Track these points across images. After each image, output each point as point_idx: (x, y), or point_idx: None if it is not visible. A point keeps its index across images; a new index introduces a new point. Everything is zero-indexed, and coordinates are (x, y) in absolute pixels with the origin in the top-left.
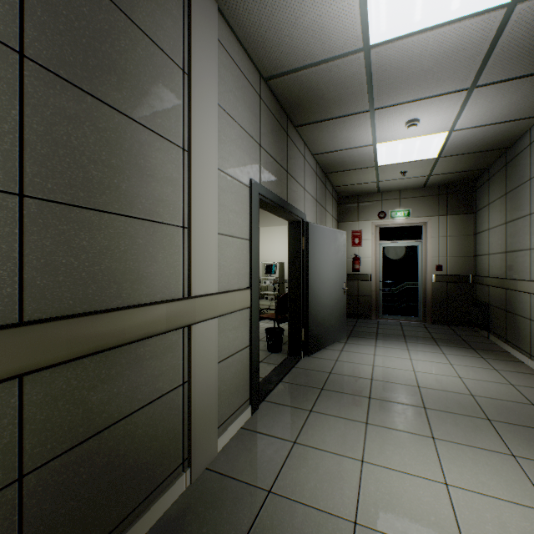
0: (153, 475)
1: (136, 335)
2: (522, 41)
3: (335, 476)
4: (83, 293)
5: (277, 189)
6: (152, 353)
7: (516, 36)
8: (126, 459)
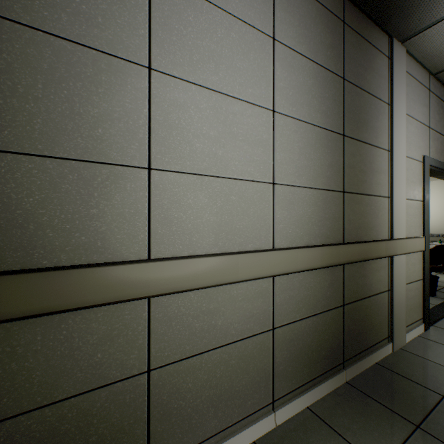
0: (376, 334)
1: (374, 256)
2: None
3: None
4: (356, 233)
5: (441, 157)
6: (376, 268)
7: None
8: (368, 318)
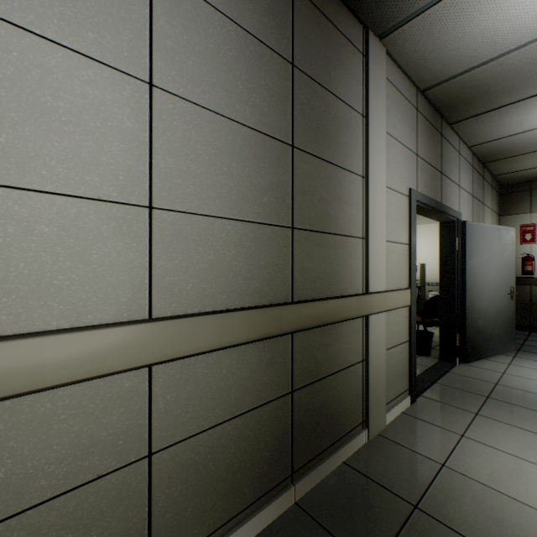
0: (346, 422)
1: (340, 317)
2: None
3: (514, 473)
4: (314, 286)
5: (431, 193)
6: (345, 332)
7: None
8: (332, 403)
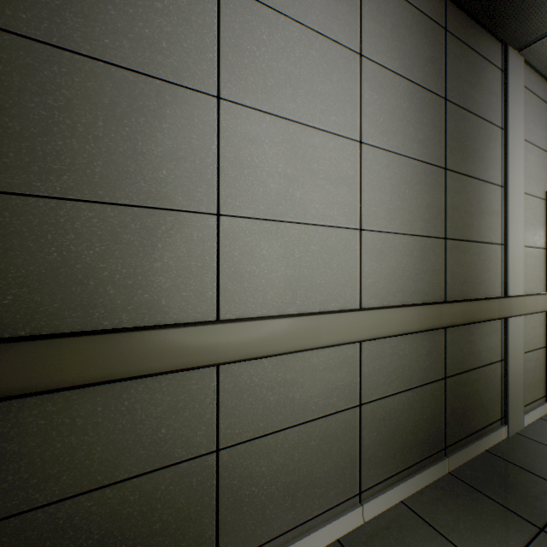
0: (486, 415)
1: (484, 317)
2: None
3: None
4: (461, 288)
5: None
6: (486, 332)
7: None
8: (475, 395)
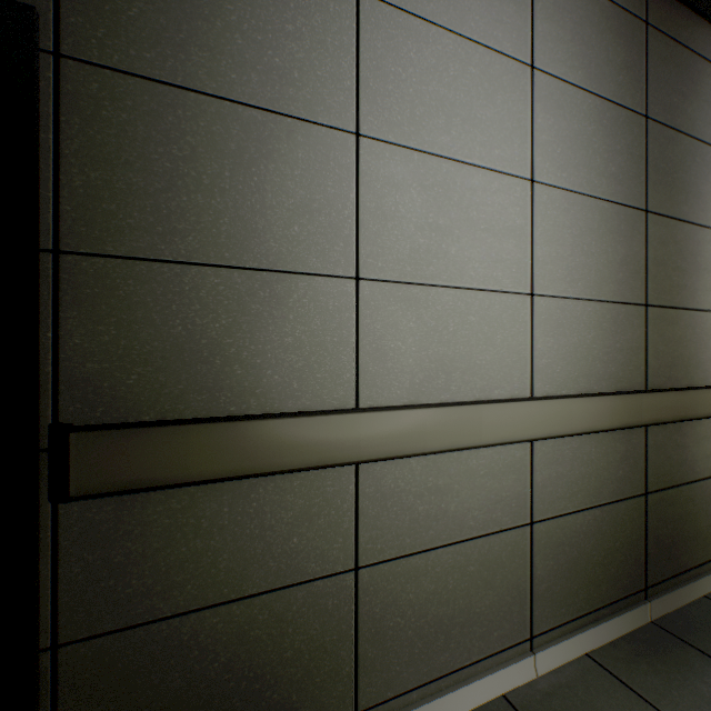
0: (704, 548)
1: (702, 413)
2: None
3: None
4: (668, 373)
5: None
6: (703, 433)
7: None
8: (688, 519)
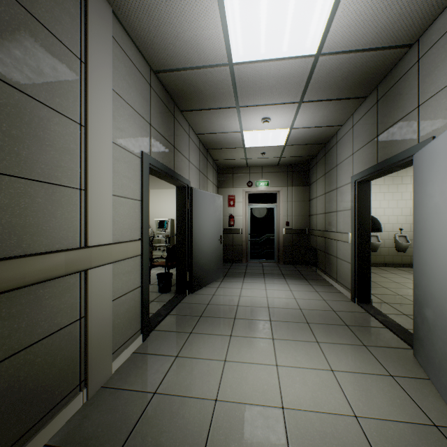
0: (52, 395)
1: (36, 279)
2: (325, 78)
3: (205, 374)
4: None
5: (165, 160)
6: (51, 294)
7: (321, 75)
8: (26, 383)
